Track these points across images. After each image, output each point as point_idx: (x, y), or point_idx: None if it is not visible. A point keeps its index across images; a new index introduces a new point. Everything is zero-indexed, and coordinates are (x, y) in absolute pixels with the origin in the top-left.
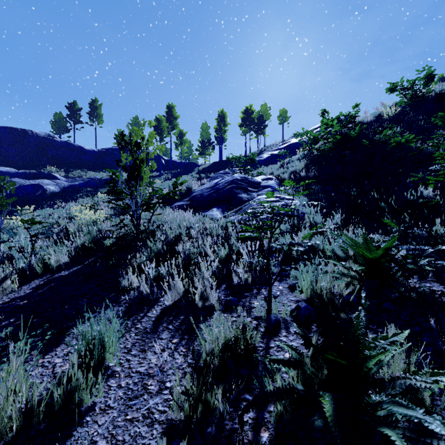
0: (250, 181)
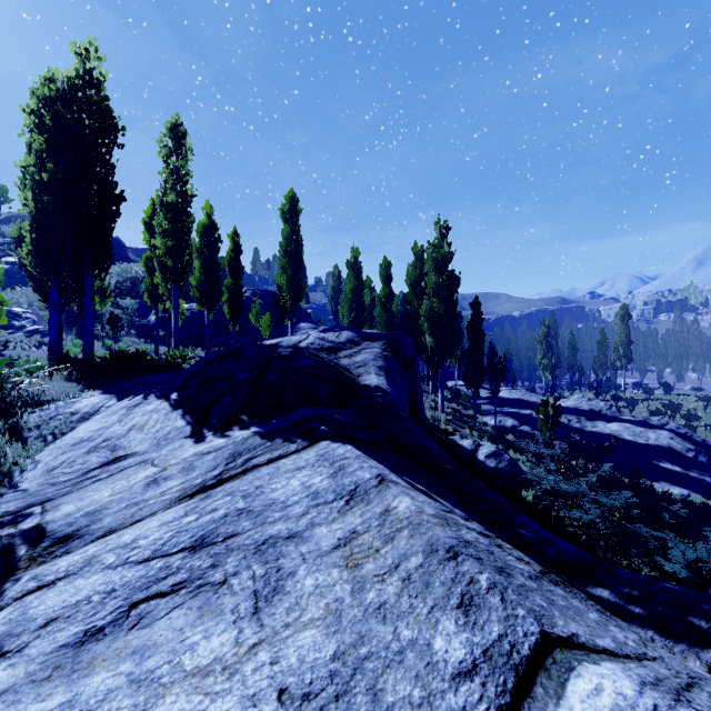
0: (15, 313)
